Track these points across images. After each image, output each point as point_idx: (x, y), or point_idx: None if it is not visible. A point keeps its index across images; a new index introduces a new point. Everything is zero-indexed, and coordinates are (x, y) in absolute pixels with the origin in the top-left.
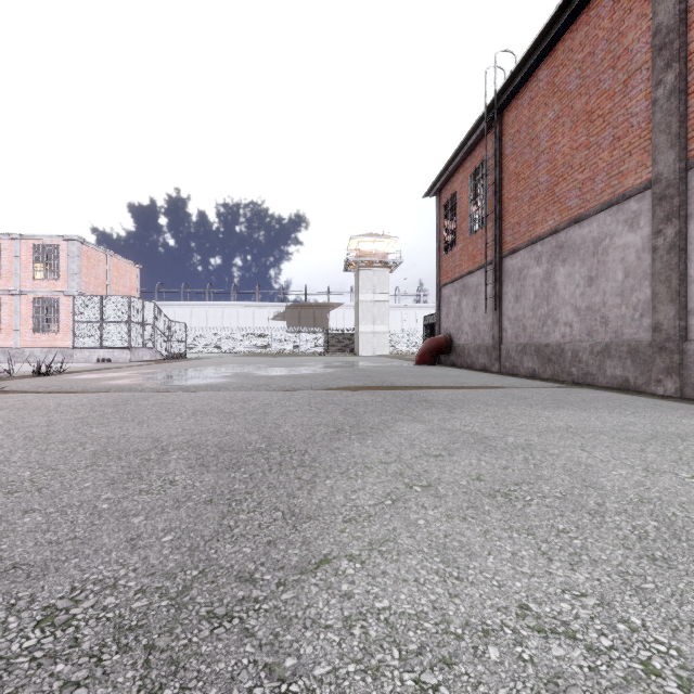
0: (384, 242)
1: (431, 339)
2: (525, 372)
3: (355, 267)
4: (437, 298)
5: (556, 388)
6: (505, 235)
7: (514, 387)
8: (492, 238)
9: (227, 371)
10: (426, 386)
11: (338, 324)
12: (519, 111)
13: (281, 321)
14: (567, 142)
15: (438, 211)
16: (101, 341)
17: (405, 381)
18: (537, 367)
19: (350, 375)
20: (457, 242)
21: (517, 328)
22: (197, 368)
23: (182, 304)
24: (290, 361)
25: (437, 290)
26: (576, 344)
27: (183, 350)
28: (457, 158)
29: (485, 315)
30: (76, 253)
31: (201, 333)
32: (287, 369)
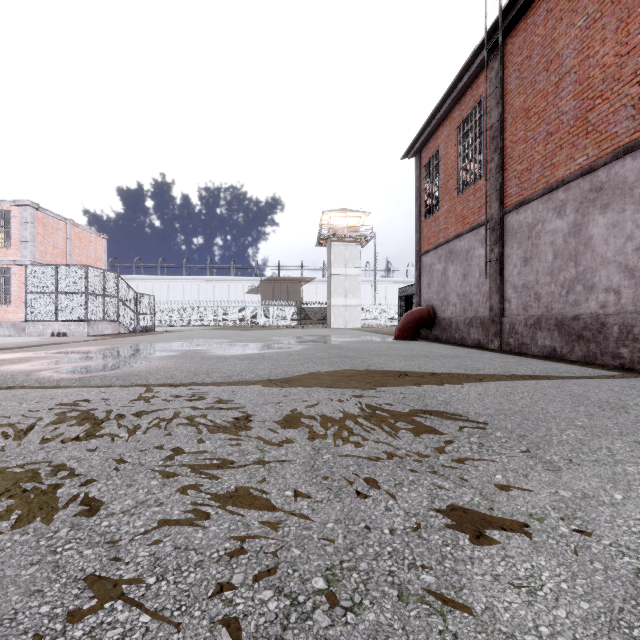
0: (355, 217)
1: (411, 312)
2: (539, 351)
3: (327, 242)
4: (417, 267)
5: (622, 380)
6: (508, 187)
7: (554, 377)
8: (490, 191)
9: (177, 348)
10: (430, 375)
11: (311, 298)
12: (530, 31)
13: (255, 295)
14: (610, 49)
15: (418, 173)
16: (56, 313)
17: (395, 365)
18: (559, 345)
19: (323, 355)
20: (441, 203)
21: (527, 296)
22: (149, 344)
23: (160, 278)
24: (258, 335)
25: (417, 258)
26: (628, 316)
27: (152, 323)
28: (443, 108)
29: (479, 282)
30: (29, 219)
31: (176, 306)
32: (251, 345)
